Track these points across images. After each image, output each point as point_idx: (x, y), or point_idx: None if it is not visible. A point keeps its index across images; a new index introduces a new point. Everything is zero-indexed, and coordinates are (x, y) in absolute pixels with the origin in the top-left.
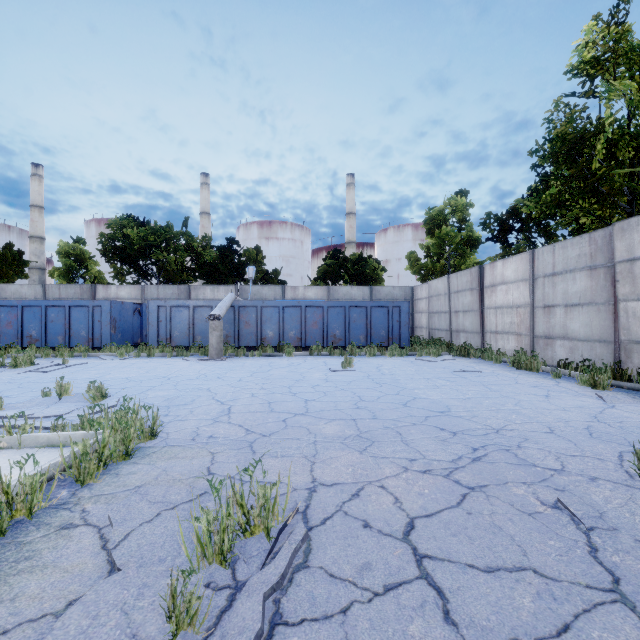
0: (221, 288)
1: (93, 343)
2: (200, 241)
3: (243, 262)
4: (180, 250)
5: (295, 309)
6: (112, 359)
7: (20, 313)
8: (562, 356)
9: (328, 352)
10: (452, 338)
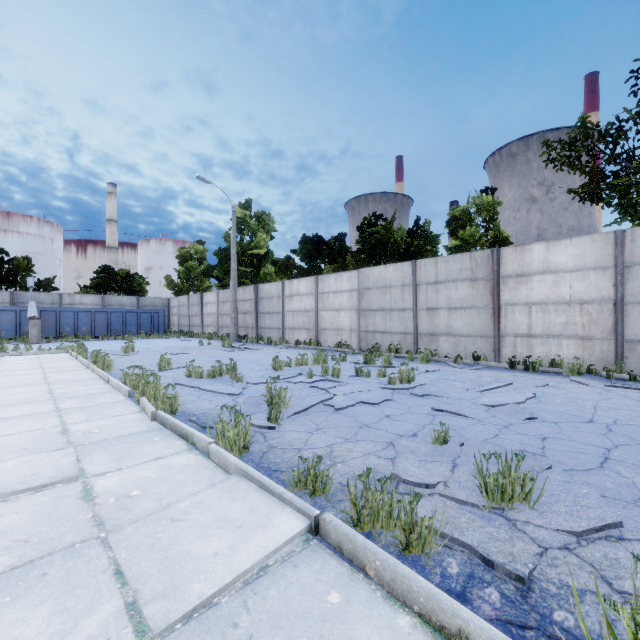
0: None
1: None
2: None
3: (16, 271)
4: None
5: (87, 313)
6: None
7: None
8: (225, 334)
9: (114, 338)
10: (190, 330)
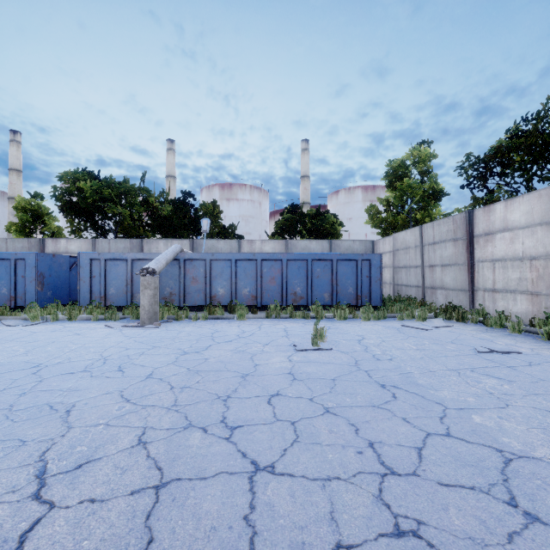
0: (175, 242)
1: (16, 302)
2: (158, 197)
3: (198, 215)
4: (137, 205)
5: (249, 263)
6: (18, 324)
7: None
8: None
9: (288, 314)
10: (425, 295)
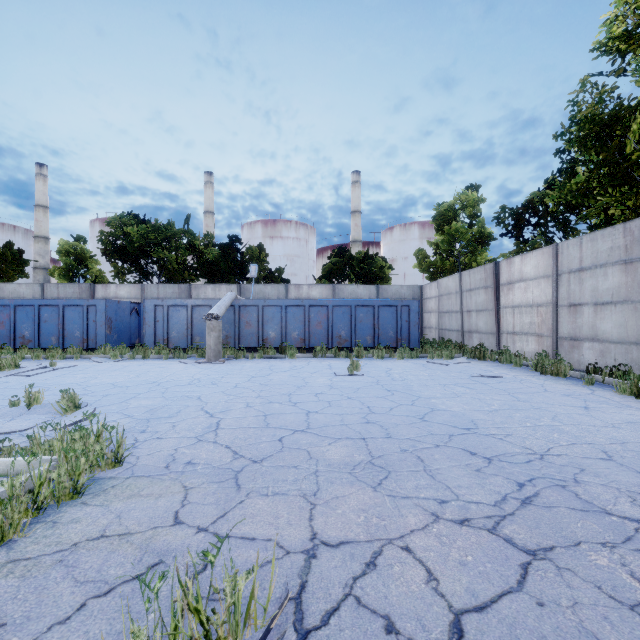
0: (223, 287)
1: (88, 344)
2: (202, 239)
3: (245, 260)
4: (181, 248)
5: (298, 308)
6: (104, 361)
7: (12, 313)
8: (591, 360)
9: (333, 354)
10: (464, 339)
